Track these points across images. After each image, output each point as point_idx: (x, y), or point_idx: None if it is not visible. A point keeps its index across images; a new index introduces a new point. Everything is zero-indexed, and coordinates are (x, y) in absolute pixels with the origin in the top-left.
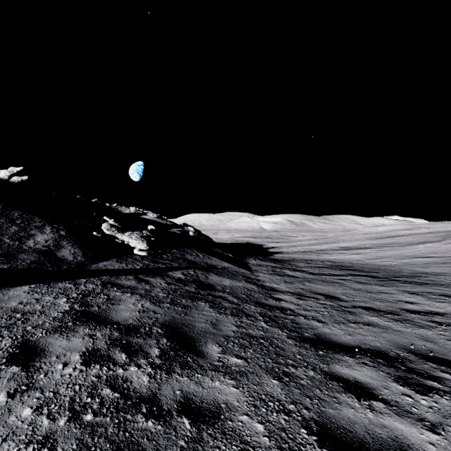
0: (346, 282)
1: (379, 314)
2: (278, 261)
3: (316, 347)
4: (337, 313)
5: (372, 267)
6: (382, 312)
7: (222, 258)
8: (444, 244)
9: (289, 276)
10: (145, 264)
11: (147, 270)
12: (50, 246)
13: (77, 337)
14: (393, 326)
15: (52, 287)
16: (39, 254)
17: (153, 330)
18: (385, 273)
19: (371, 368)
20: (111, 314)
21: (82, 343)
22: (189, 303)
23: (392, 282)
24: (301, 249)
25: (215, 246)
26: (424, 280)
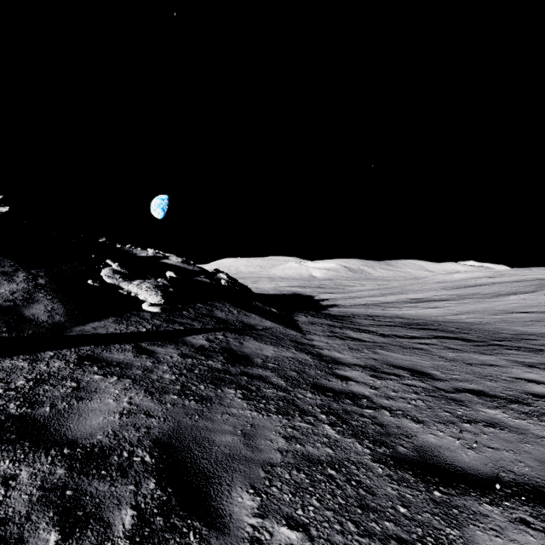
0: (431, 349)
1: (499, 404)
2: (335, 317)
3: (425, 481)
4: (438, 403)
5: (458, 326)
6: (502, 400)
7: (263, 315)
8: (541, 295)
9: (353, 339)
10: (155, 325)
11: (156, 334)
12: (17, 300)
13: None
14: (531, 428)
15: None
16: None
17: (135, 456)
18: (479, 335)
19: (543, 537)
20: (69, 422)
21: None
22: (210, 391)
23: (494, 348)
24: (361, 301)
25: (255, 299)
26: (536, 345)
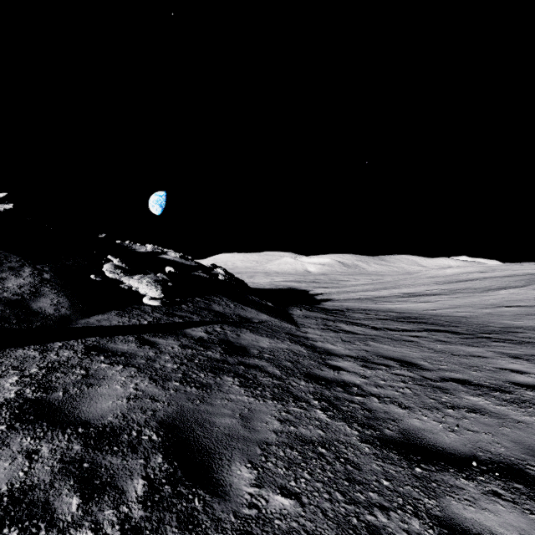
0: (421, 341)
1: (482, 392)
2: (329, 311)
3: (408, 459)
4: (424, 391)
5: (448, 319)
6: (485, 388)
7: (259, 309)
8: (531, 289)
9: (346, 332)
10: (156, 318)
11: (157, 326)
12: (24, 294)
13: (4, 457)
14: (511, 413)
15: (5, 356)
16: (4, 305)
17: (143, 435)
18: (467, 328)
19: (512, 506)
20: (81, 405)
21: (7, 472)
22: (210, 379)
23: (482, 341)
24: (355, 295)
25: (251, 293)
26: (522, 338)
